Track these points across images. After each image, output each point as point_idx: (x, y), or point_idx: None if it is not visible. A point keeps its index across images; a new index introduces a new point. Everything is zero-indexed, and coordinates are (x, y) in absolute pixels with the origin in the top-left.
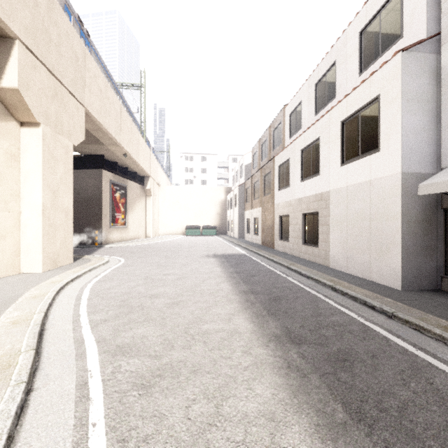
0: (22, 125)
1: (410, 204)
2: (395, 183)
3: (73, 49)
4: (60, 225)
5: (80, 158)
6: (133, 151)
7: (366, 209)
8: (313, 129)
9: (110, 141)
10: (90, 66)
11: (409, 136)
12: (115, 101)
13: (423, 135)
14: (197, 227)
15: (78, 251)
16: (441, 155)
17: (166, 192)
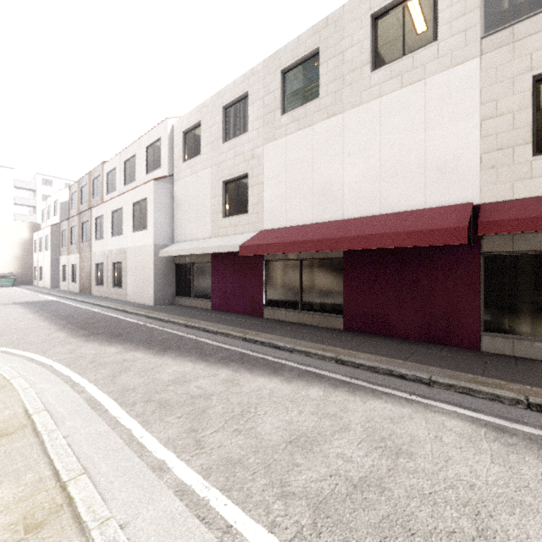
0: None
1: (158, 260)
2: (152, 249)
3: None
4: None
5: None
6: None
7: (142, 262)
8: (119, 199)
9: None
10: None
11: (158, 225)
12: None
13: (166, 225)
14: None
15: None
16: (174, 237)
17: None
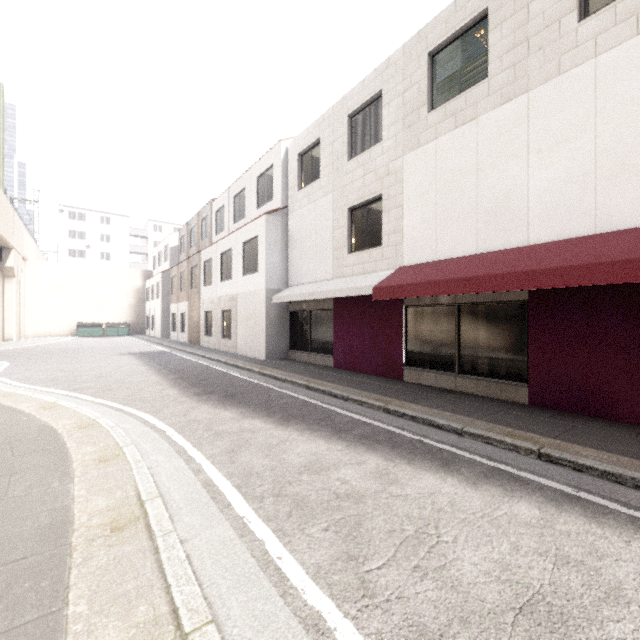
0: None
1: (271, 308)
2: (264, 295)
3: None
4: None
5: None
6: None
7: (253, 310)
8: (228, 239)
9: None
10: None
11: (271, 267)
12: None
13: (279, 266)
14: (98, 324)
15: None
16: (288, 279)
17: (40, 270)
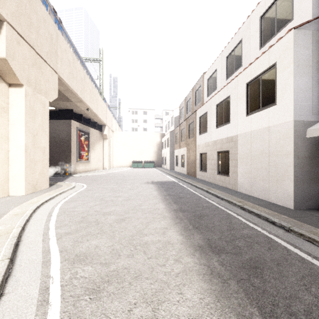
0: (10, 86)
1: (300, 144)
2: (289, 128)
3: (49, 30)
4: (39, 160)
5: (55, 112)
6: (94, 107)
7: (265, 148)
8: (225, 89)
9: (76, 99)
10: (62, 44)
11: (299, 93)
12: (80, 70)
13: (310, 92)
14: (140, 161)
15: (53, 179)
16: None
17: (118, 136)
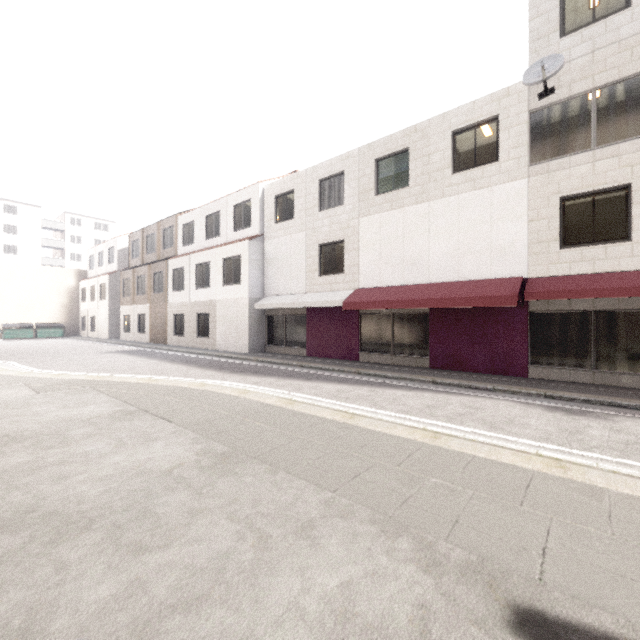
0: None
1: (252, 312)
2: (247, 302)
3: None
4: None
5: None
6: None
7: (235, 314)
8: (205, 254)
9: None
10: None
11: (252, 281)
12: None
13: (258, 280)
14: (28, 325)
15: None
16: (265, 291)
17: None
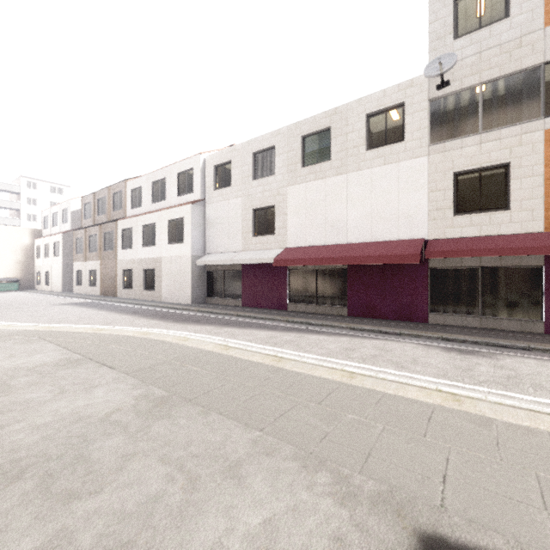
0: None
1: (194, 268)
2: (189, 259)
3: None
4: None
5: None
6: None
7: (179, 269)
8: (152, 216)
9: None
10: None
11: (194, 240)
12: None
13: (199, 240)
14: None
15: None
16: (205, 249)
17: None
